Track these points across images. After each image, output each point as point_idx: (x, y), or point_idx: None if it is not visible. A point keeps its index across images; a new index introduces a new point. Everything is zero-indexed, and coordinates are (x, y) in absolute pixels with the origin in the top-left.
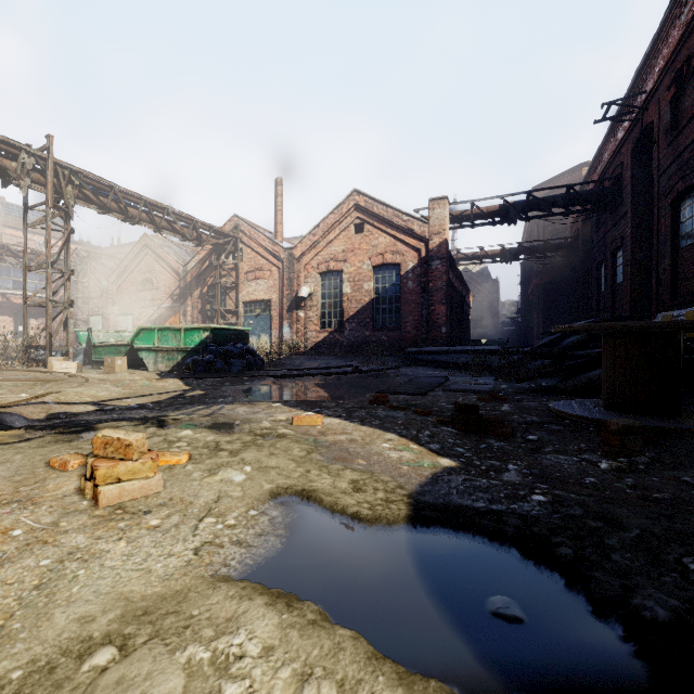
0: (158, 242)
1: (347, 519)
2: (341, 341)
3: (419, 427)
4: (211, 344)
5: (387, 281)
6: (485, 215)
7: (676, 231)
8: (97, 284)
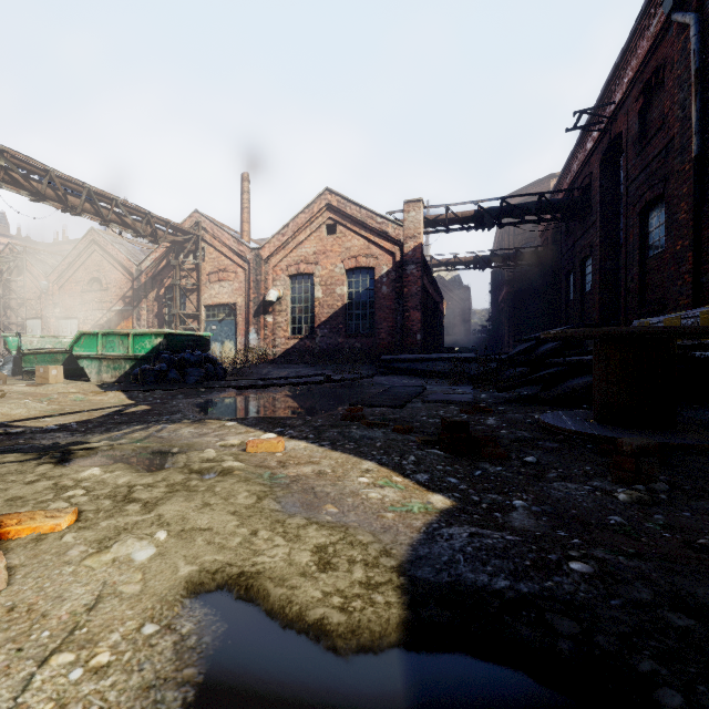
0: (108, 238)
1: (306, 632)
2: (312, 348)
3: (401, 451)
4: (165, 351)
5: (361, 285)
6: (459, 220)
7: (643, 240)
8: (34, 283)
